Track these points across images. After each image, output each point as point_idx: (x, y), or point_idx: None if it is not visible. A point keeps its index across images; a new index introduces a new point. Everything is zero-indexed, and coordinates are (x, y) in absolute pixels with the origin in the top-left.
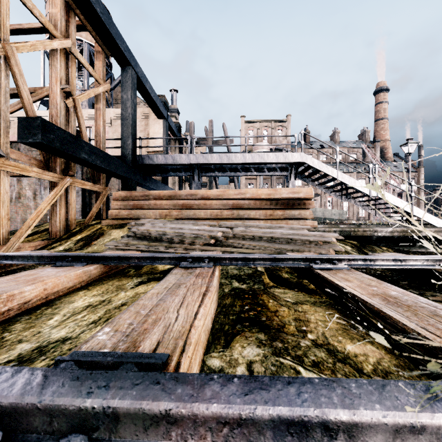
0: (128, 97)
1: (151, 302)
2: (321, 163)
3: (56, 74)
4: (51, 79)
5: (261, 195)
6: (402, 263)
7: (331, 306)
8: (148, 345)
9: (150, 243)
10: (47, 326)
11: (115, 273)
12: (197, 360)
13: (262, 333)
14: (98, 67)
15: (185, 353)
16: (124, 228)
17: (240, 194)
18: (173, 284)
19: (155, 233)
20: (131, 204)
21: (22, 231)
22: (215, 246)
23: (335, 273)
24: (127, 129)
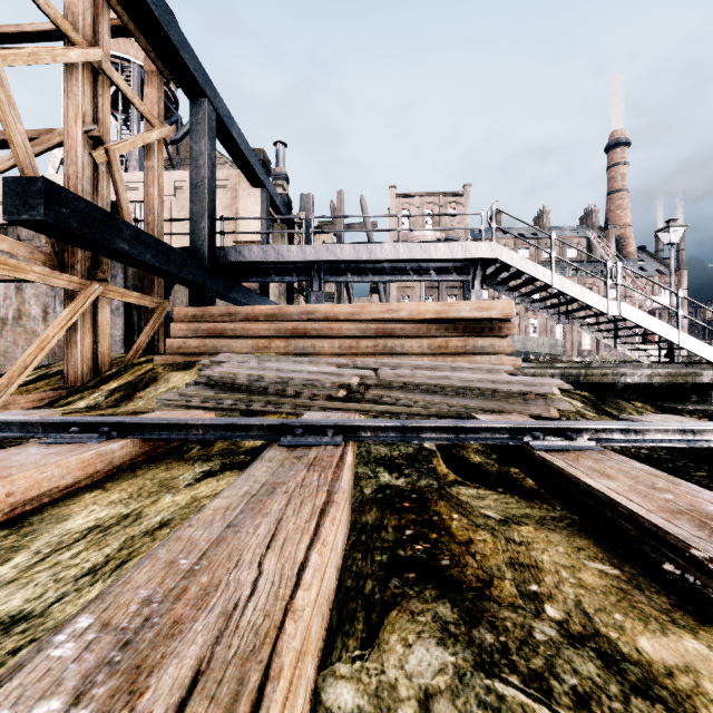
0: (201, 150)
1: (208, 532)
2: (525, 259)
3: (76, 106)
4: (67, 115)
5: (425, 314)
6: (695, 437)
7: (576, 528)
8: (168, 687)
9: (234, 396)
10: None
11: (164, 454)
12: (299, 703)
13: (447, 603)
14: (150, 98)
15: None
16: (192, 369)
17: (390, 311)
18: (262, 484)
19: (244, 379)
20: (205, 328)
21: (12, 374)
22: (346, 401)
23: (575, 459)
24: (199, 203)
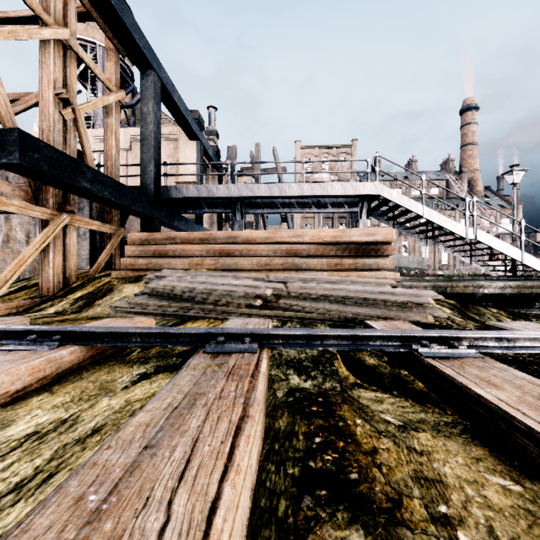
0: (149, 110)
1: (125, 455)
2: (402, 196)
3: (49, 74)
4: (41, 81)
5: (324, 238)
6: None
7: (470, 436)
8: None
9: (172, 304)
10: None
11: (109, 356)
12: None
13: (360, 530)
14: (109, 69)
15: None
16: (141, 282)
17: (296, 236)
18: (185, 395)
19: (180, 290)
20: (151, 249)
21: None
22: (262, 308)
23: (461, 366)
24: (148, 152)
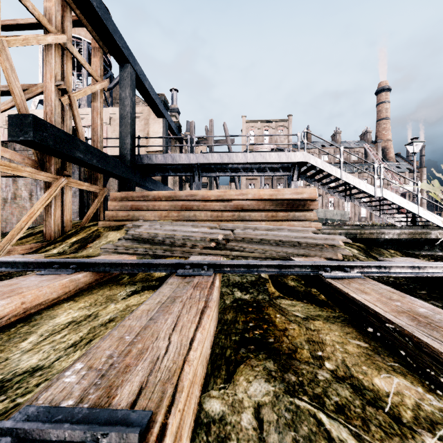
0: (126, 95)
1: (139, 322)
2: (324, 163)
3: (51, 70)
4: (45, 76)
5: (263, 196)
6: (420, 270)
7: (346, 322)
8: (127, 394)
9: (147, 246)
10: (18, 350)
11: (107, 281)
12: (192, 406)
13: (271, 361)
14: (95, 64)
15: (174, 406)
16: (121, 230)
17: (242, 195)
18: (168, 297)
19: (153, 236)
20: (129, 205)
21: (13, 233)
22: (215, 249)
23: (348, 283)
24: (125, 128)
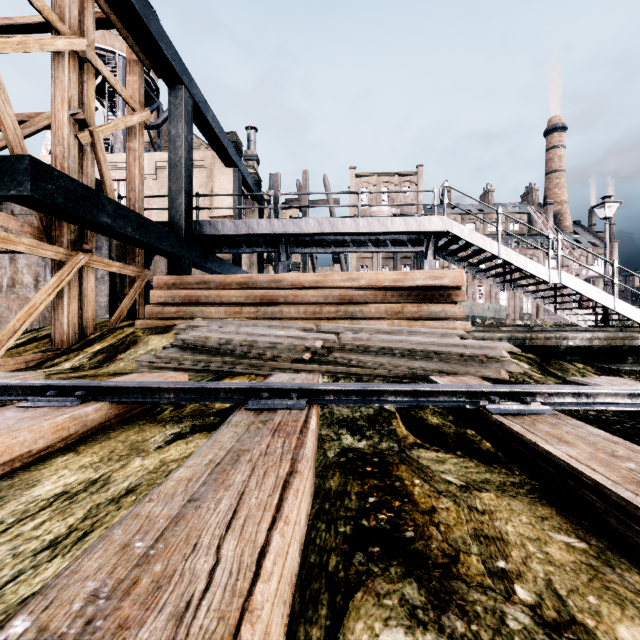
0: (178, 132)
1: (168, 508)
2: (474, 232)
3: (63, 91)
4: (54, 100)
5: (383, 282)
6: None
7: (537, 495)
8: None
9: (207, 358)
10: None
11: (138, 415)
12: None
13: (413, 583)
14: (132, 85)
15: None
16: (170, 333)
17: (351, 280)
18: (227, 451)
19: (216, 342)
20: (182, 295)
21: (2, 338)
22: (311, 363)
23: (532, 423)
24: (177, 181)
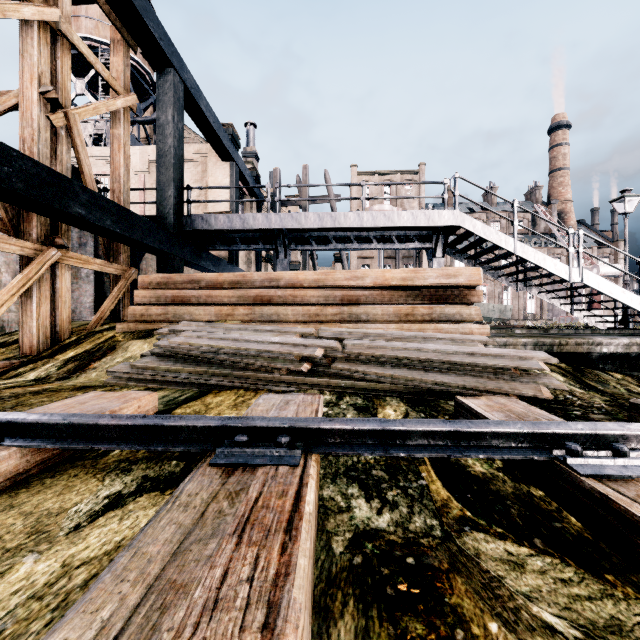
0: (167, 119)
1: None
2: (488, 227)
3: (32, 66)
4: (22, 76)
5: (391, 281)
6: None
7: None
8: None
9: (189, 368)
10: None
11: (75, 458)
12: None
13: None
14: (116, 66)
15: None
16: (153, 337)
17: (355, 278)
18: (147, 590)
19: (200, 350)
20: (168, 295)
21: None
22: (310, 375)
23: None
24: (166, 172)
